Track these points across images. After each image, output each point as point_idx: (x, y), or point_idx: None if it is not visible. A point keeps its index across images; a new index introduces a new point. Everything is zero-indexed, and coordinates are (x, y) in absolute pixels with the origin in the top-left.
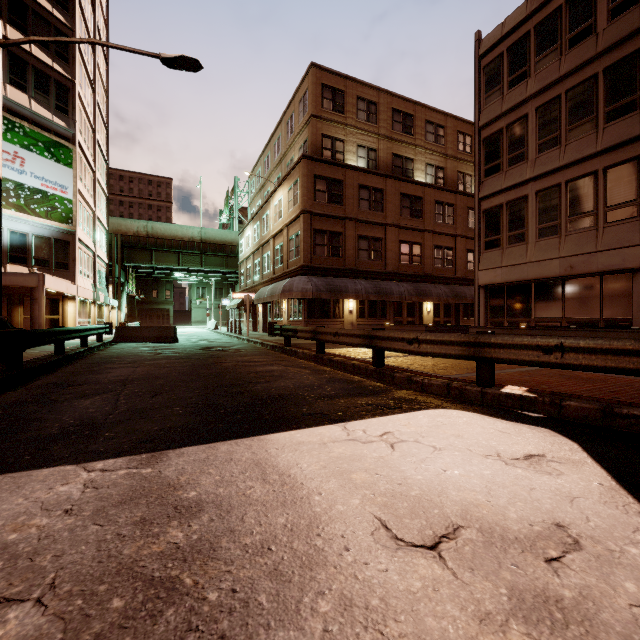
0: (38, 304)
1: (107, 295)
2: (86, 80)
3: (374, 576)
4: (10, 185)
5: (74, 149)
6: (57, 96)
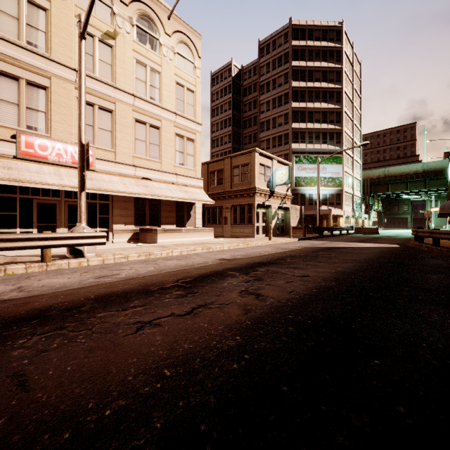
0: (329, 219)
1: (360, 212)
2: (348, 120)
3: (340, 244)
4: (322, 179)
5: (342, 156)
6: (336, 138)
